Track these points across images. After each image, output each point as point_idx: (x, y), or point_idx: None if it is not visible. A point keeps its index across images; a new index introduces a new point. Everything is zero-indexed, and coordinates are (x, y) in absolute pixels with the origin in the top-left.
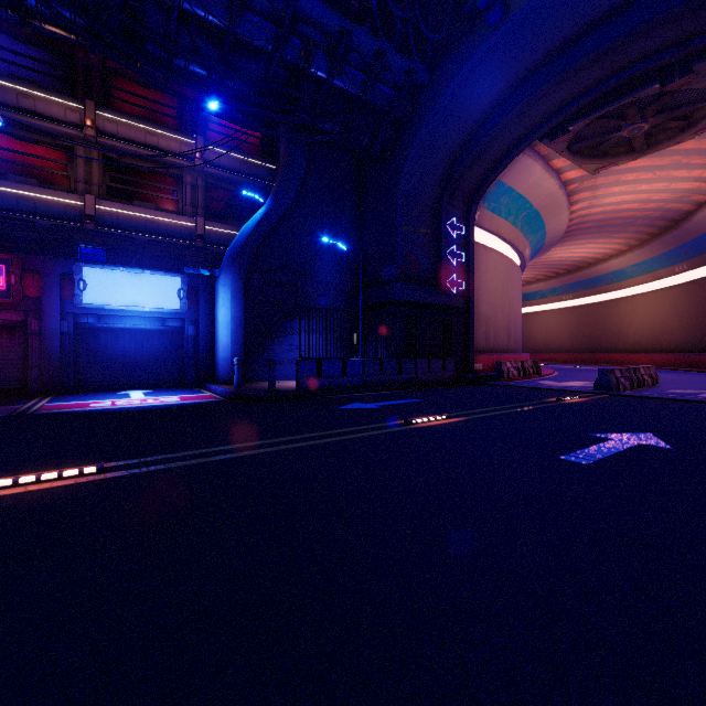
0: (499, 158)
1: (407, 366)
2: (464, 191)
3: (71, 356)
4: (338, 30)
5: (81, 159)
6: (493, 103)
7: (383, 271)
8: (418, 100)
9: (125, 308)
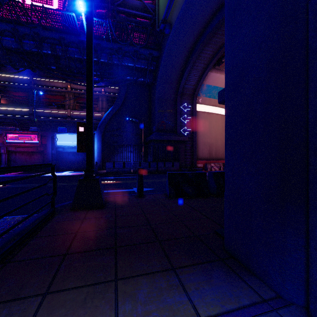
0: (199, 76)
1: (152, 165)
2: (189, 92)
3: (55, 160)
4: (118, 48)
5: (67, 98)
6: (186, 57)
7: (153, 128)
8: (158, 62)
9: (69, 145)
